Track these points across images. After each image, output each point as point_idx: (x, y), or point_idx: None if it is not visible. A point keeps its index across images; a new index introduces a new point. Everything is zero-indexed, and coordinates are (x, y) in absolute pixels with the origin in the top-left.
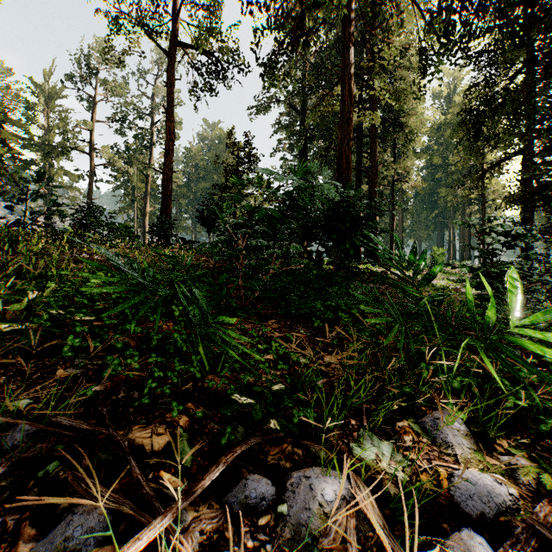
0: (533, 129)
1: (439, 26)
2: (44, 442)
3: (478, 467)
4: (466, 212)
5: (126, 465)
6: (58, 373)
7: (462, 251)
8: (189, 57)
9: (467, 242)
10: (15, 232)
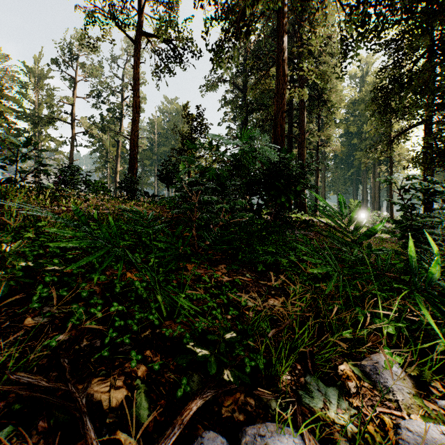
0: (435, 103)
1: (358, 17)
2: (2, 400)
3: (418, 412)
4: (376, 171)
5: (81, 428)
6: (26, 321)
7: (373, 202)
8: (151, 44)
9: (377, 195)
10: (4, 188)
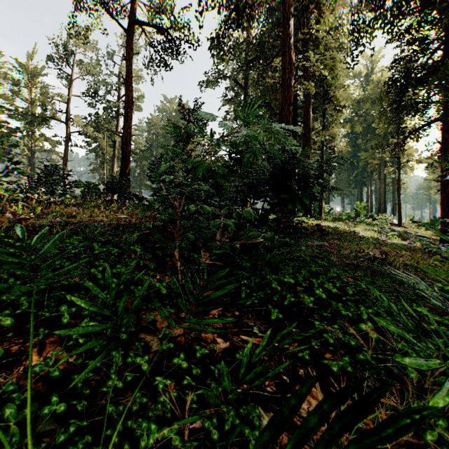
0: None
1: None
2: None
3: None
4: (382, 172)
5: None
6: None
7: (379, 205)
8: (146, 35)
9: (382, 198)
10: None
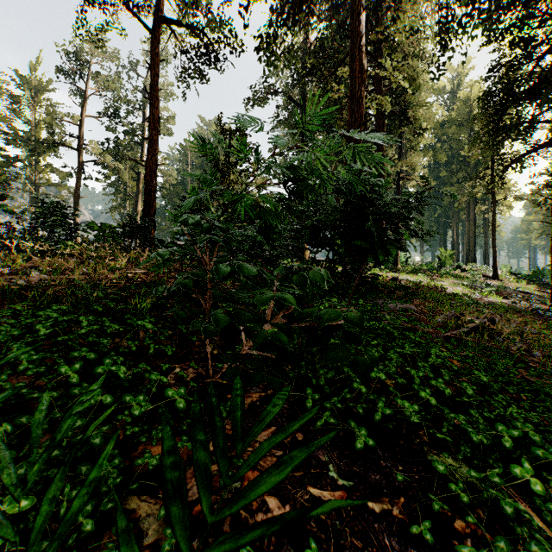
0: None
1: None
2: None
3: None
4: (471, 212)
5: None
6: None
7: (467, 252)
8: (177, 38)
9: (472, 243)
10: None
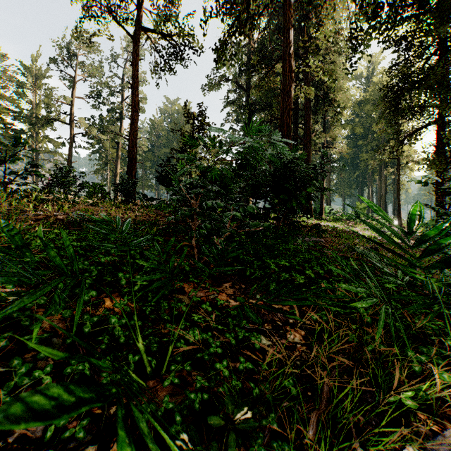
0: None
1: (371, 8)
2: None
3: None
4: (382, 173)
5: None
6: None
7: (379, 205)
8: (151, 41)
9: (383, 198)
10: None
